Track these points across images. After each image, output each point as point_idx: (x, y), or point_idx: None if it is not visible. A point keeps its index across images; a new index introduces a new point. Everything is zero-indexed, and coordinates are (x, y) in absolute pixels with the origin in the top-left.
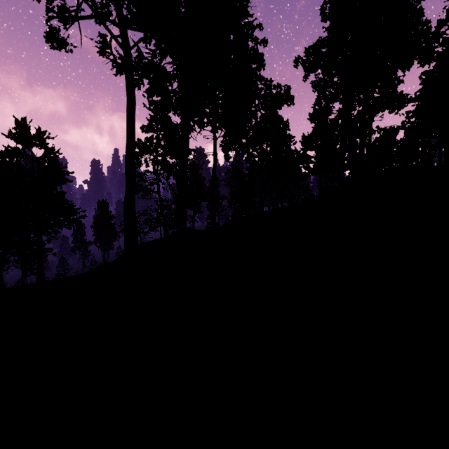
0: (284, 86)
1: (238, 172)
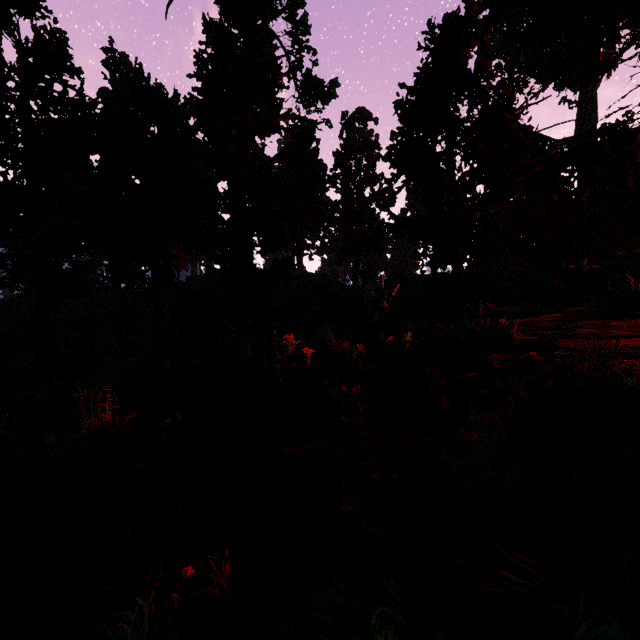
0: None
1: None
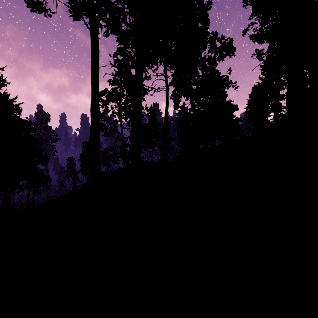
0: (227, 39)
1: (186, 114)
